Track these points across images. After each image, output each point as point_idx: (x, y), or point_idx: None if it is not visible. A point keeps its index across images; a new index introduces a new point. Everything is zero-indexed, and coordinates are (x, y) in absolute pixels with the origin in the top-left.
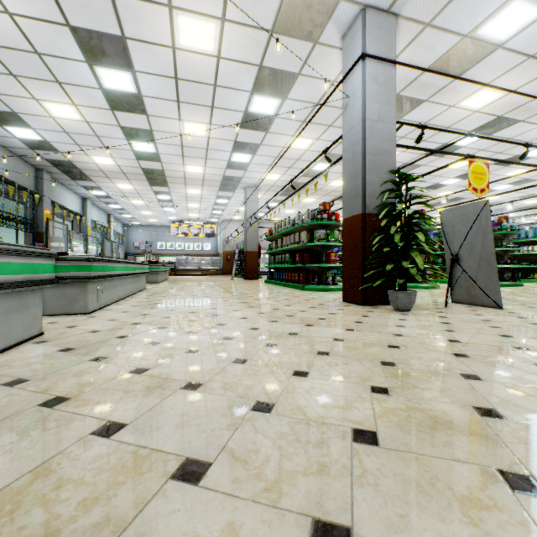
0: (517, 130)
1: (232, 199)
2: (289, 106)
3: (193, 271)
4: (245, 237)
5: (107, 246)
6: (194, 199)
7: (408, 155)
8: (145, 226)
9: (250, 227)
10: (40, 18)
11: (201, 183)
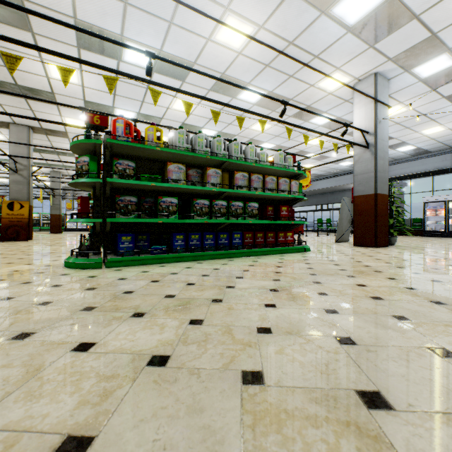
0: None
1: None
2: (332, 31)
3: None
4: None
5: None
6: None
7: (181, 117)
8: None
9: None
10: None
11: None
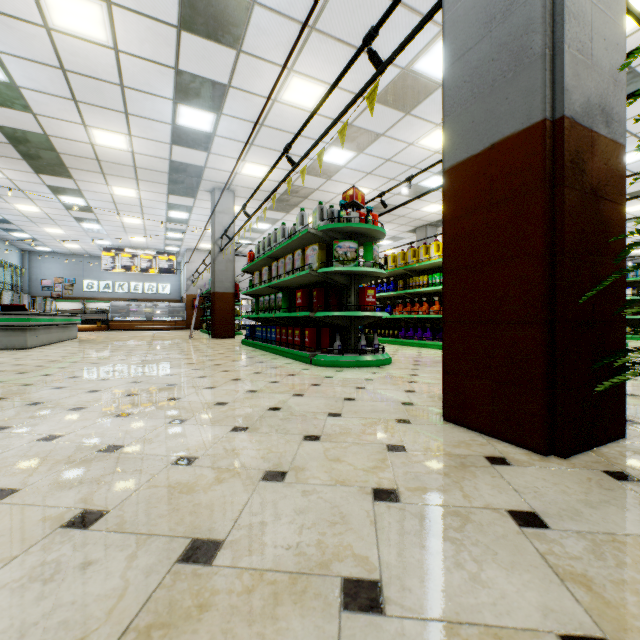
0: (636, 106)
1: (195, 211)
2: None
3: (138, 324)
4: (212, 269)
5: None
6: (129, 207)
7: None
8: (62, 254)
9: (220, 254)
10: None
11: (133, 174)
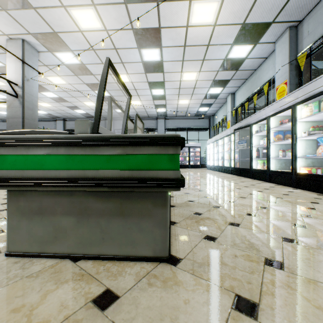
0: None
1: None
2: None
3: None
4: None
5: None
6: None
7: None
8: None
9: None
10: (173, 2)
11: None
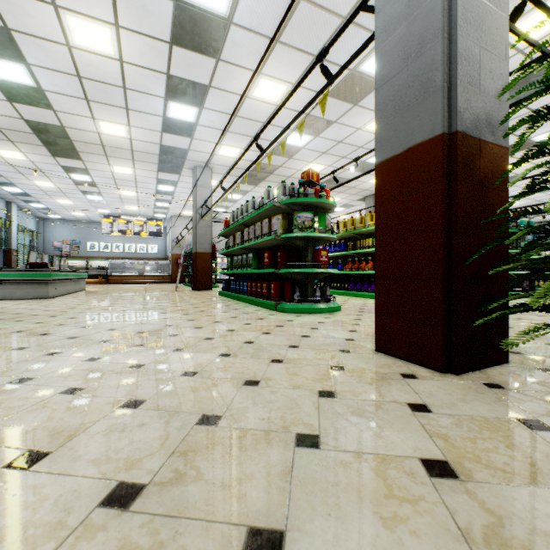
0: (549, 96)
1: (179, 185)
2: None
3: (132, 278)
4: (194, 233)
5: (6, 244)
6: (126, 183)
7: None
8: (70, 221)
9: (201, 221)
10: None
11: (130, 156)
